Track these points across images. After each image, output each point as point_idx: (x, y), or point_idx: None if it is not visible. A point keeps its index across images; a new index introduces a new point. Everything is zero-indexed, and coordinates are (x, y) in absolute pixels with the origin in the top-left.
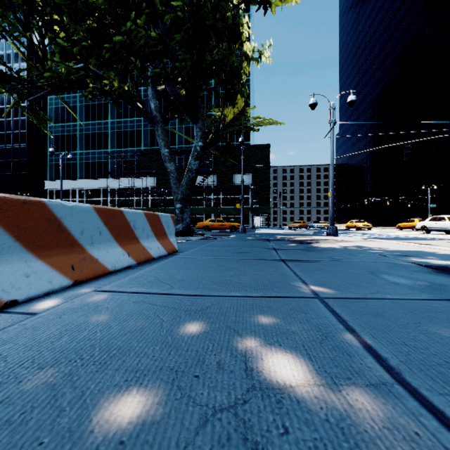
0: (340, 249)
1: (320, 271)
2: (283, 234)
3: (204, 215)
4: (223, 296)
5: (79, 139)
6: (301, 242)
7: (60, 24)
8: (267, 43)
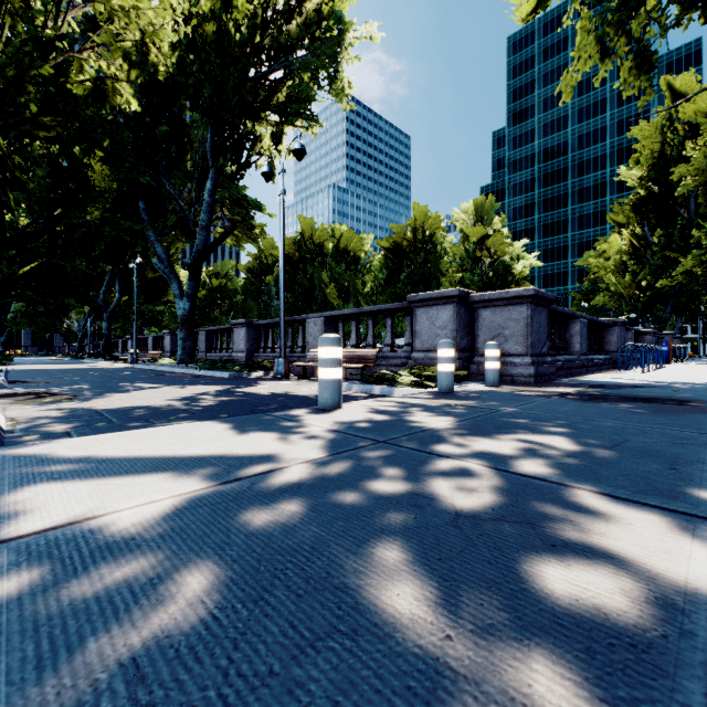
0: None
1: None
2: None
3: None
4: None
5: None
6: None
7: None
8: None
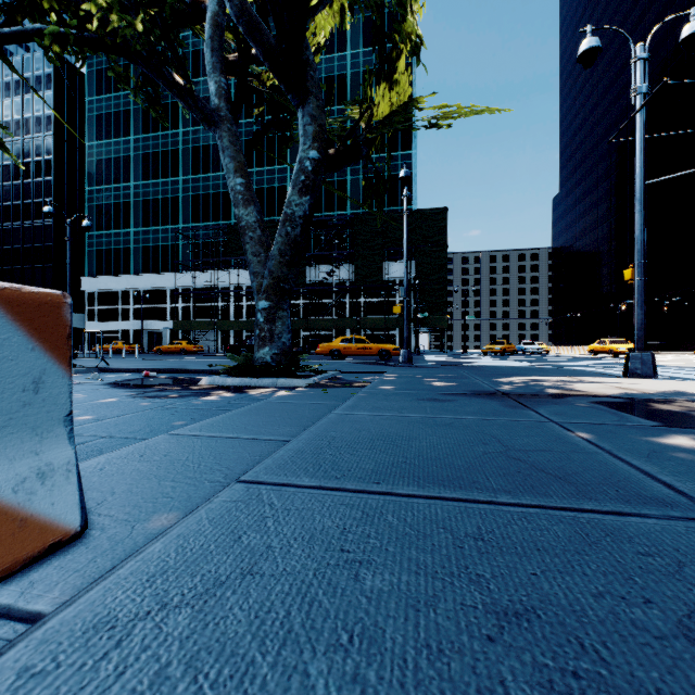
0: None
1: None
2: (493, 368)
3: (333, 331)
4: None
5: (134, 210)
6: (655, 413)
7: None
8: None
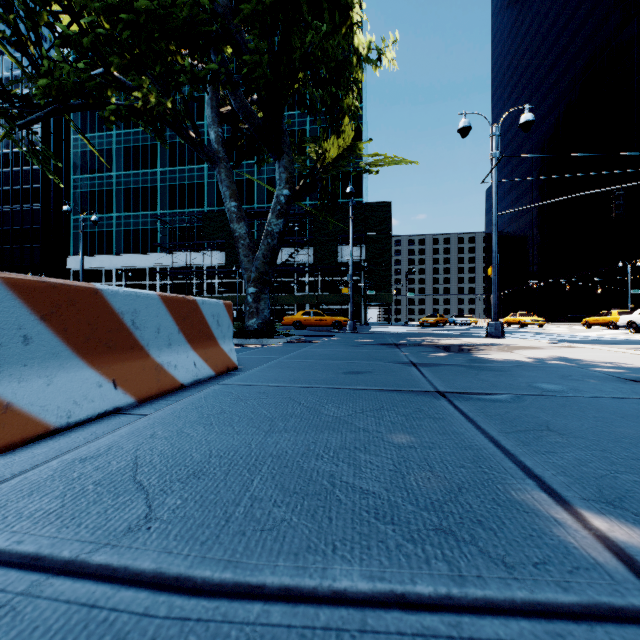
0: (535, 364)
1: (555, 435)
2: (414, 334)
3: (295, 306)
4: (305, 598)
5: (116, 197)
6: (454, 349)
7: (62, 2)
8: (391, 35)
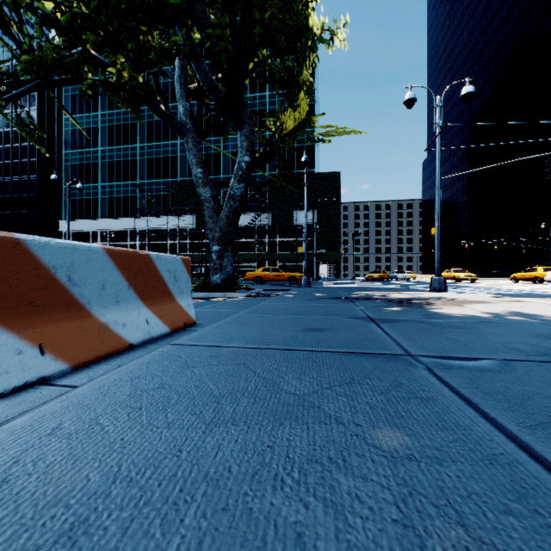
0: (495, 320)
1: None
2: (362, 288)
3: (256, 263)
4: None
5: (101, 169)
6: (405, 303)
7: None
8: (342, 17)
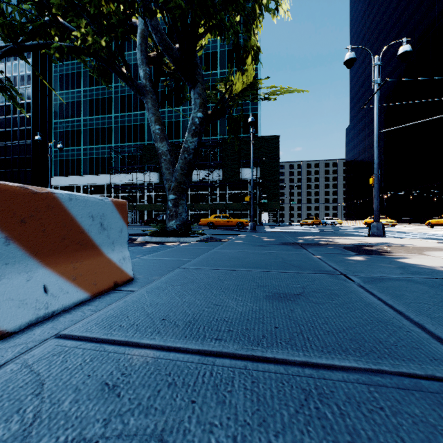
0: None
1: None
2: (302, 233)
3: (209, 211)
4: None
5: (83, 134)
6: (360, 250)
7: None
8: None
